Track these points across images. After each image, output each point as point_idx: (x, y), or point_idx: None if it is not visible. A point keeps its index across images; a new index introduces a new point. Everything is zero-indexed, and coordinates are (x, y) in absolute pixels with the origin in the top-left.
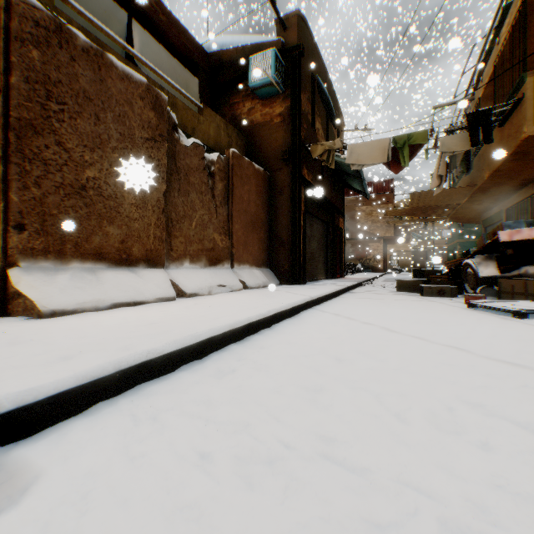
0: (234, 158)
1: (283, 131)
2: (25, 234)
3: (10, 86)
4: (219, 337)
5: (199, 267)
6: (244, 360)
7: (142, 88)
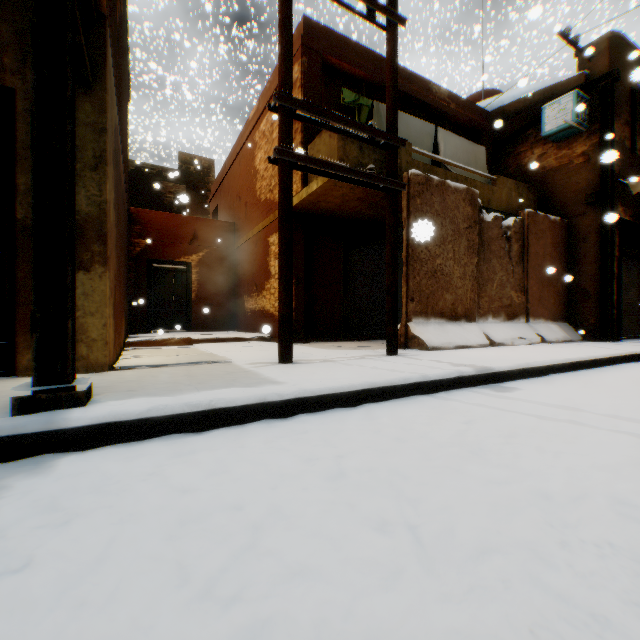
0: (528, 217)
1: (585, 171)
2: (413, 303)
3: (408, 223)
4: (555, 366)
5: (499, 321)
6: (579, 378)
7: (463, 192)
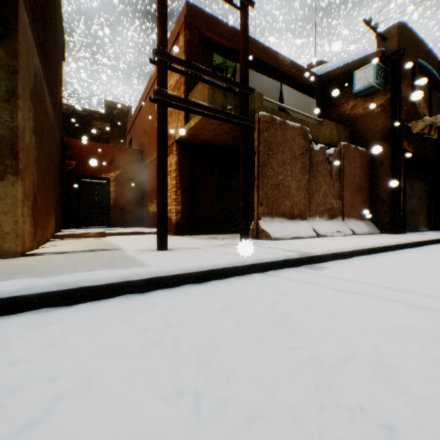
0: (344, 148)
1: (382, 117)
2: (262, 207)
3: (259, 150)
4: (357, 251)
5: (324, 220)
6: (373, 260)
7: (298, 129)
